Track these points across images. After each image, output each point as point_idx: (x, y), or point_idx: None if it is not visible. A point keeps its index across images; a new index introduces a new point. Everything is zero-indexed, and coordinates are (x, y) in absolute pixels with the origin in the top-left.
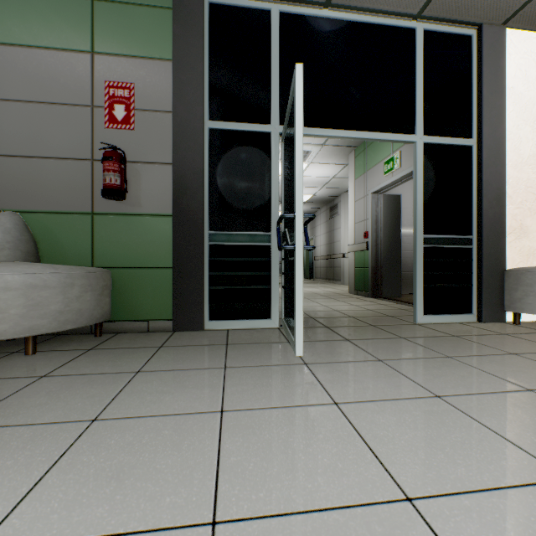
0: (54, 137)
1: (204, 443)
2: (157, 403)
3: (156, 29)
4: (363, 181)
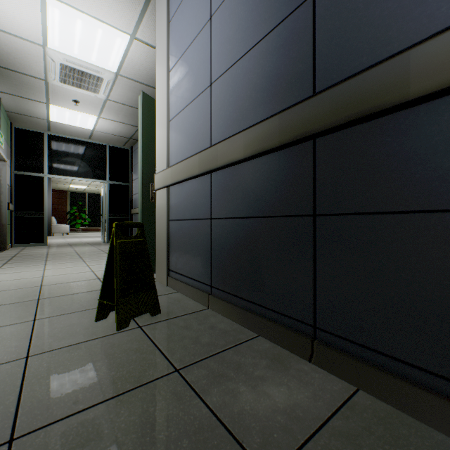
0: None
1: None
2: None
3: None
4: None
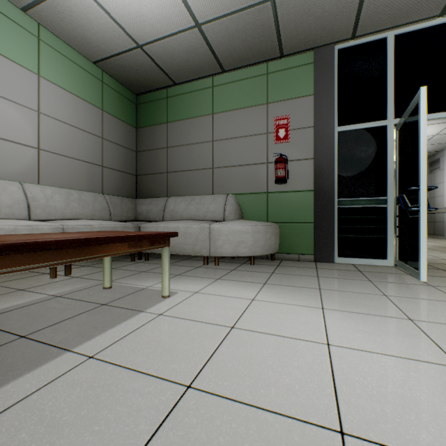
0: (248, 154)
1: (385, 302)
2: (344, 288)
3: (302, 79)
4: None
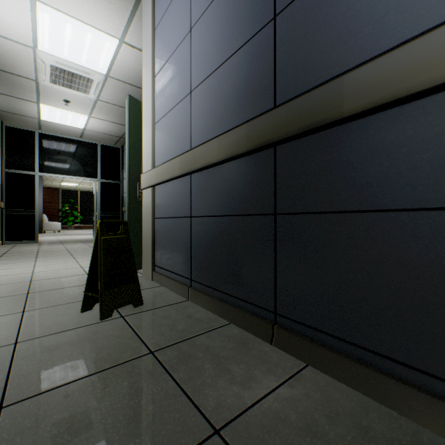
0: None
1: None
2: None
3: None
4: None
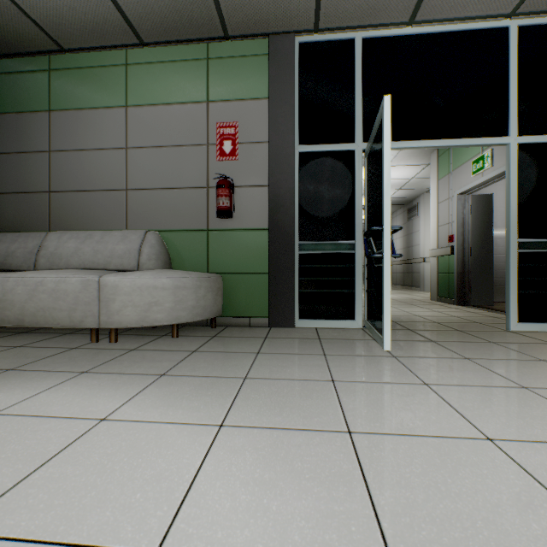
0: (181, 172)
1: (327, 396)
2: (283, 372)
3: (255, 74)
4: (448, 182)
